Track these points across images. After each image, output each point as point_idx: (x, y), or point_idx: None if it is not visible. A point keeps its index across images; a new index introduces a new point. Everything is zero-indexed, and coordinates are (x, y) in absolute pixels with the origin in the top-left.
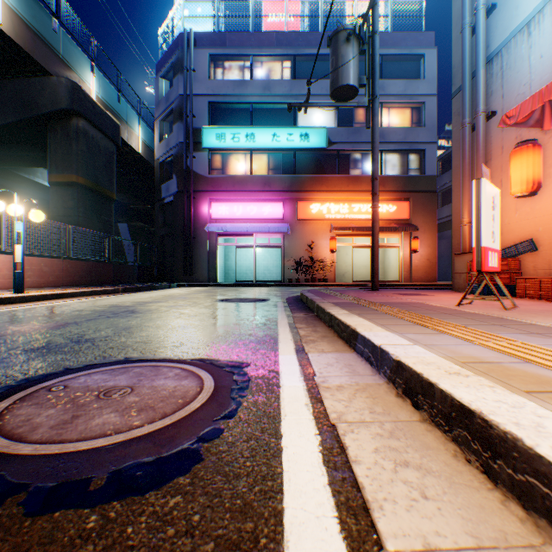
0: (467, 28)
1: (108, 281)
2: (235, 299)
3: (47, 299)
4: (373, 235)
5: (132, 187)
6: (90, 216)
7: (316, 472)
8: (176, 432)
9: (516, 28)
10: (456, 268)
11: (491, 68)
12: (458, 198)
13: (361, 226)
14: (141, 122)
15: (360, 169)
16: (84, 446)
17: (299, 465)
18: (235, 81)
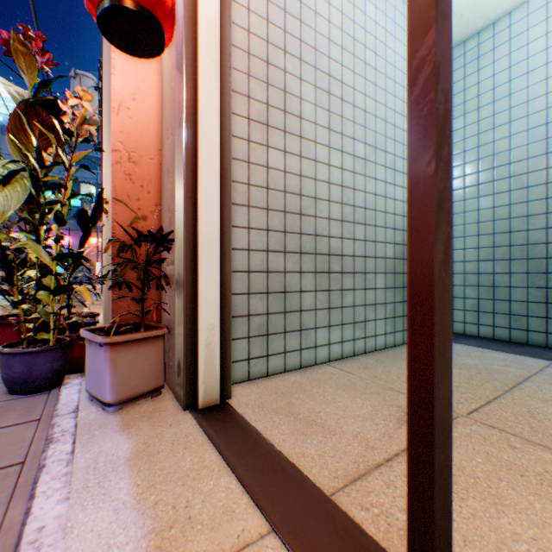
0: None
1: None
2: None
3: None
4: None
5: None
6: None
7: None
8: None
9: None
10: None
11: None
12: None
13: None
14: None
15: None
16: None
17: None
18: None
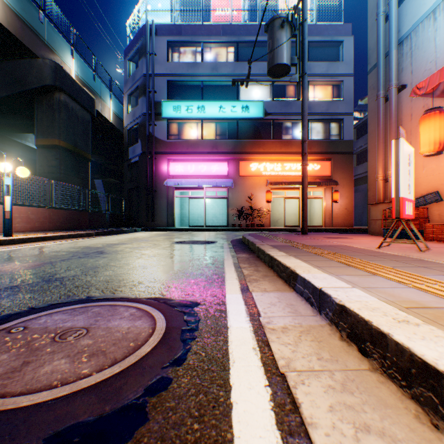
0: (381, 16)
1: (84, 226)
2: (188, 241)
3: (32, 242)
4: (303, 188)
5: (105, 150)
6: (70, 173)
7: (270, 438)
8: (123, 383)
9: (423, 15)
10: (372, 216)
11: (401, 49)
12: (373, 158)
13: (292, 181)
14: (112, 97)
15: (290, 135)
16: (25, 401)
17: (251, 428)
18: (189, 63)
